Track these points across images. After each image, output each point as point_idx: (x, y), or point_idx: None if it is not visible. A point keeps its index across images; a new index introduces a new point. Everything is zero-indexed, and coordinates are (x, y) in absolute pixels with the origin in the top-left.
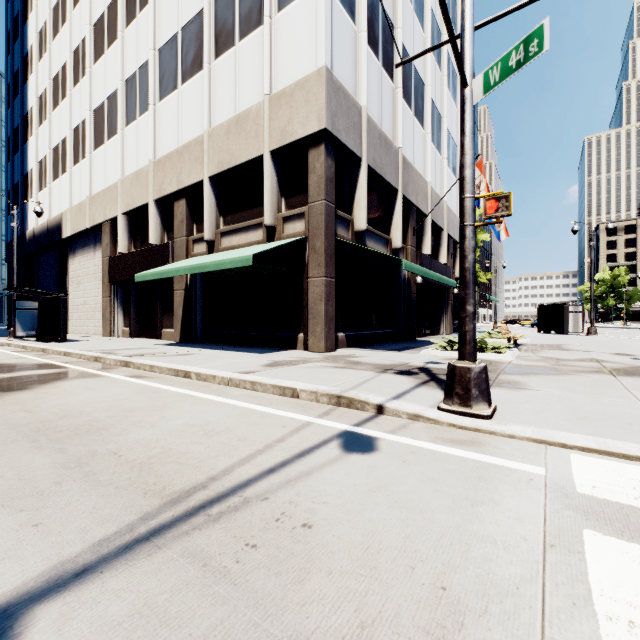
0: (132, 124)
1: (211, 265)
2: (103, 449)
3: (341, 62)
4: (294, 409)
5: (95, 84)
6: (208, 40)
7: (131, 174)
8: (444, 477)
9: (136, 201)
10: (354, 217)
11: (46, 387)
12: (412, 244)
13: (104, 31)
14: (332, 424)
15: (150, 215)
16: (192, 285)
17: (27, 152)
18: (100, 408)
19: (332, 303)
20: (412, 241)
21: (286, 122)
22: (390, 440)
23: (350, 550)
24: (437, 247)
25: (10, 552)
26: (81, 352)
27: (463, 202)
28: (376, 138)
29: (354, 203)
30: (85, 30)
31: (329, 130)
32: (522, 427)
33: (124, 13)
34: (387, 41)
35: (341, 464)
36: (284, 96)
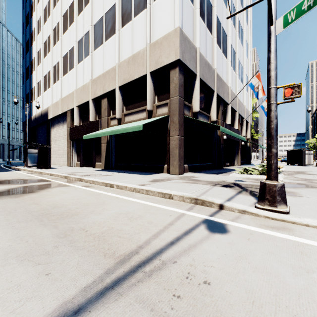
0: (81, 62)
1: (121, 130)
2: (77, 226)
3: (186, 25)
4: (172, 205)
5: (63, 44)
6: (118, 18)
7: (80, 87)
8: (278, 251)
9: (83, 100)
10: (192, 105)
11: (43, 191)
12: (221, 119)
13: (67, 18)
14: (196, 215)
15: (89, 106)
16: (110, 141)
17: (32, 79)
18: (71, 203)
19: (182, 149)
20: (221, 117)
21: (158, 57)
22: (234, 225)
23: (242, 303)
24: (233, 120)
25: (35, 293)
26: (58, 174)
27: (270, 90)
28: (203, 64)
29: (192, 97)
30: (59, 18)
31: (181, 60)
32: (311, 219)
33: (77, 9)
34: (209, 14)
35: (211, 240)
36: (157, 44)
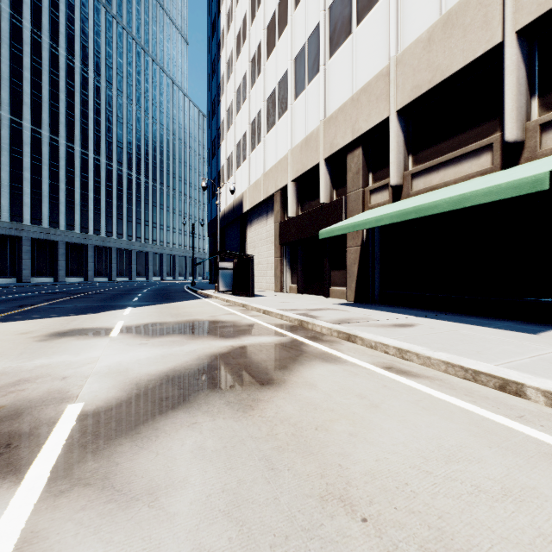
0: (300, 95)
1: (441, 204)
2: None
3: None
4: None
5: (267, 77)
6: None
7: (300, 142)
8: None
9: (305, 165)
10: None
11: (297, 382)
12: None
13: (275, 27)
14: None
15: (320, 174)
16: (368, 240)
17: (220, 154)
18: None
19: None
20: None
21: None
22: None
23: None
24: None
25: None
26: (280, 312)
27: None
28: None
29: None
30: (259, 37)
31: None
32: None
33: None
34: None
35: None
36: None
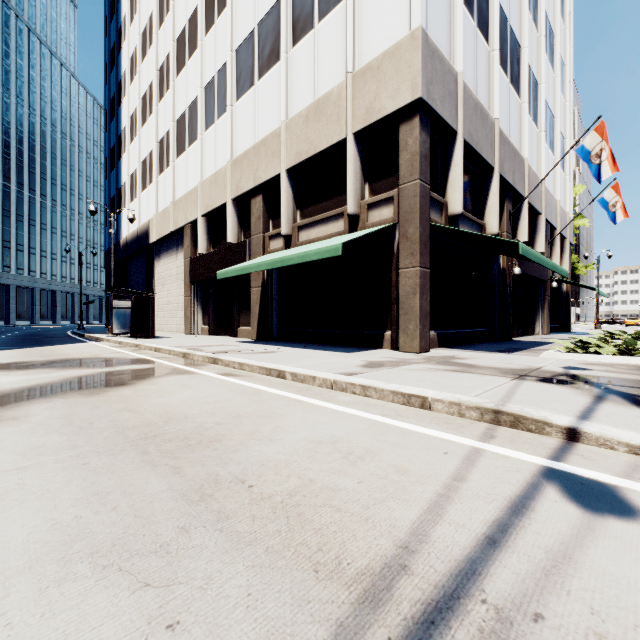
0: (211, 128)
1: (295, 258)
2: (225, 472)
3: (435, 23)
4: (437, 426)
5: (177, 96)
6: (285, 29)
7: (210, 176)
8: None
9: (214, 202)
10: (447, 199)
11: (145, 383)
12: (508, 230)
13: (185, 44)
14: (515, 454)
15: (228, 214)
16: (268, 282)
17: (121, 168)
18: (204, 411)
19: (426, 297)
20: (508, 227)
21: (372, 98)
22: None
23: None
24: (532, 234)
25: None
26: (170, 348)
27: None
28: (472, 108)
29: (447, 183)
30: (169, 47)
31: (424, 99)
32: None
33: (203, 22)
34: None
35: (608, 540)
36: (370, 70)
